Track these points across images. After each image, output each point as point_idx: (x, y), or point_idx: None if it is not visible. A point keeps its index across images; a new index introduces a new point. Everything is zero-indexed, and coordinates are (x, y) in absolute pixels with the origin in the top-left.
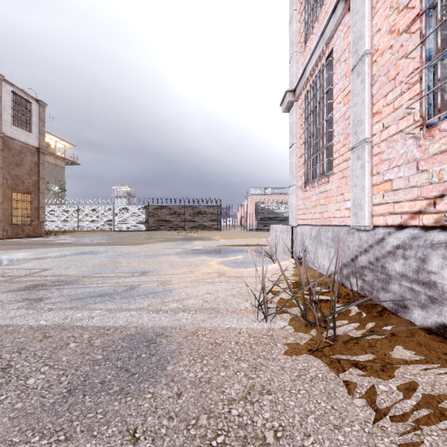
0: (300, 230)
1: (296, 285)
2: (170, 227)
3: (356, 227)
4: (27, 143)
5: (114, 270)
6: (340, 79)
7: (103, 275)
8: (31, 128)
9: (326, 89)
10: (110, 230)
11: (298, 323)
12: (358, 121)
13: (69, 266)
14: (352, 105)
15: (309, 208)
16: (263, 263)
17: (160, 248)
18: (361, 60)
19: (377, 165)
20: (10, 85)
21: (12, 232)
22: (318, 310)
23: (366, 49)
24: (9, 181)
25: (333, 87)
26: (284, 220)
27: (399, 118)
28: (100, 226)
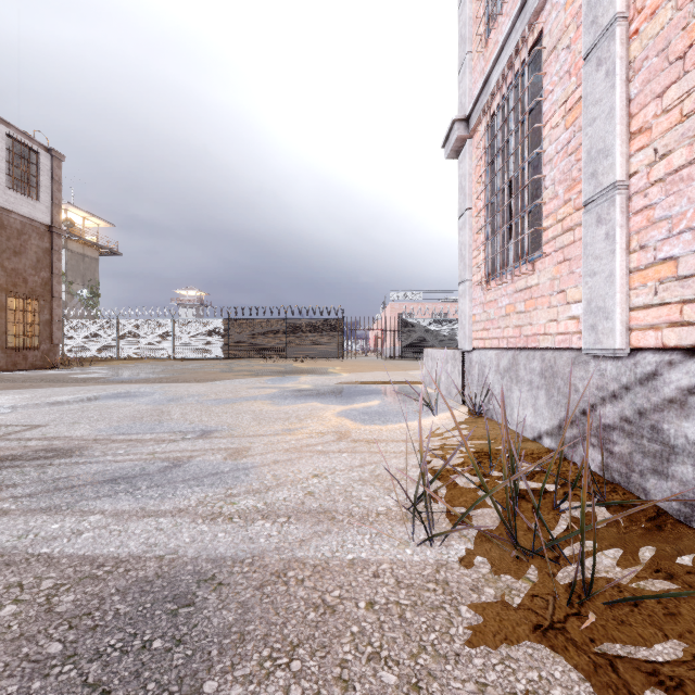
0: (478, 358)
1: (478, 458)
2: (262, 353)
3: (595, 351)
4: (32, 218)
5: (155, 428)
6: (558, 83)
7: (131, 437)
8: (38, 195)
9: (530, 104)
10: (167, 358)
11: (497, 549)
12: (599, 150)
13: (78, 420)
14: (585, 124)
15: (494, 319)
16: (415, 415)
17: (243, 387)
18: (606, 34)
19: (641, 231)
20: (3, 124)
21: (8, 361)
22: (530, 515)
23: (617, 11)
24: (2, 279)
25: (543, 100)
26: (444, 342)
27: (694, 132)
28: (152, 352)
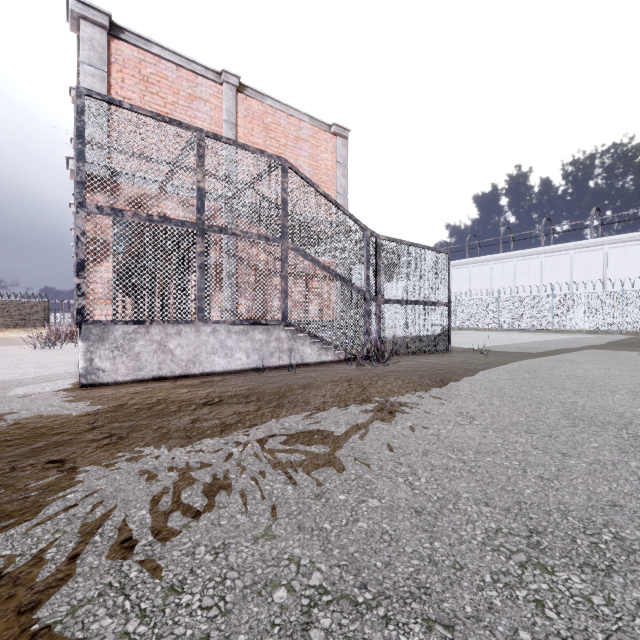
0: None
1: None
2: None
3: None
4: None
5: None
6: None
7: None
8: None
9: None
10: None
11: None
12: None
13: None
14: None
15: None
16: None
17: None
18: None
19: None
20: None
21: None
22: None
23: None
24: None
25: None
26: None
27: None
28: None
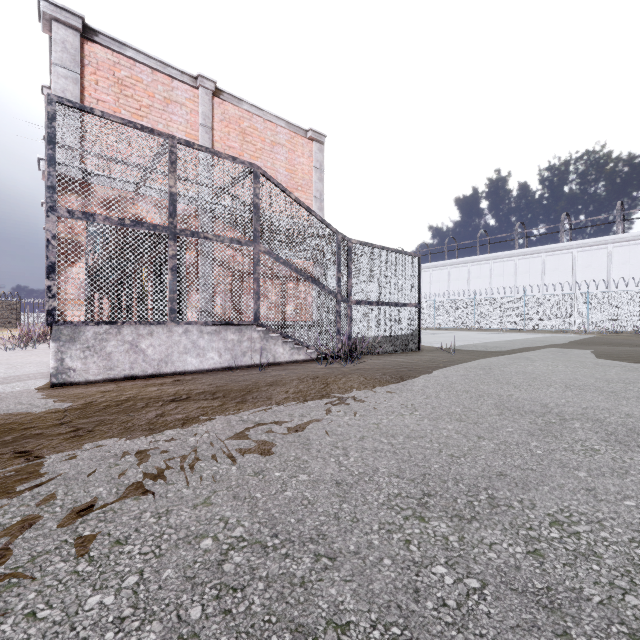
0: None
1: None
2: None
3: None
4: None
5: None
6: None
7: None
8: None
9: None
10: None
11: None
12: None
13: None
14: None
15: None
16: None
17: None
18: None
19: None
20: None
21: None
22: None
23: None
24: None
25: None
26: None
27: None
28: None
